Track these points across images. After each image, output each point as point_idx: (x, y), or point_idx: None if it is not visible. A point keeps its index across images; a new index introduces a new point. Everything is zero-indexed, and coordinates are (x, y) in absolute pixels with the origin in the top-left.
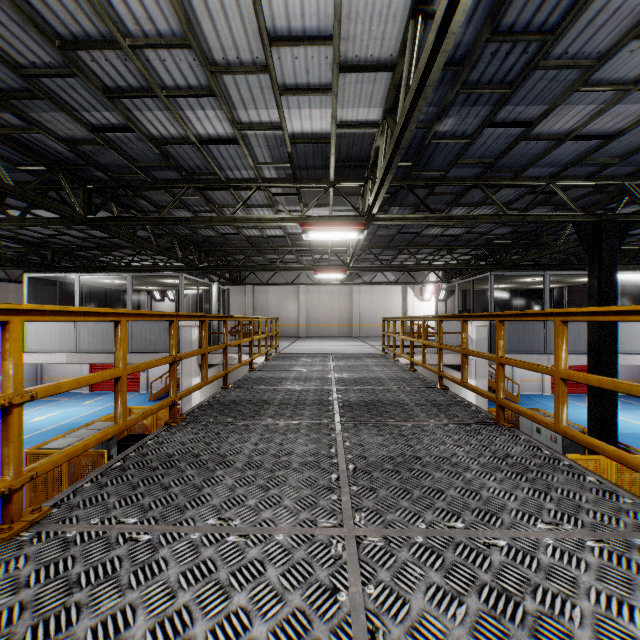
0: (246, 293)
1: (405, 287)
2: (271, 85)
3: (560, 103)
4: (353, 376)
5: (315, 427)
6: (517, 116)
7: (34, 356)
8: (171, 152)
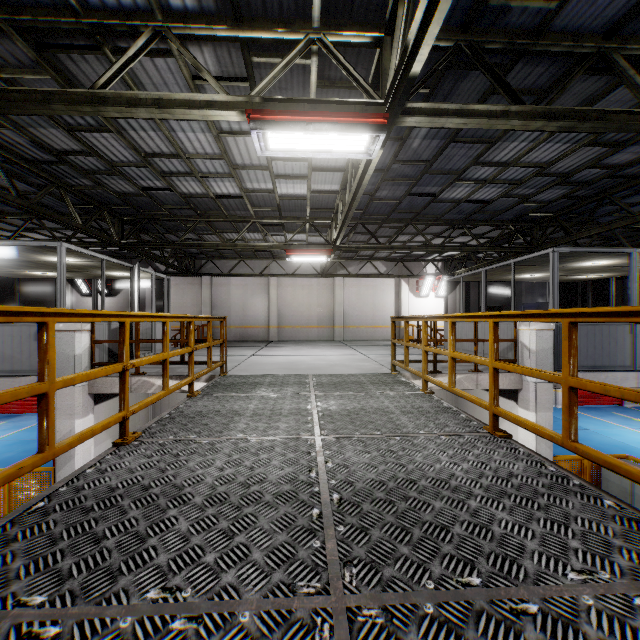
0: (202, 286)
1: (398, 280)
2: None
3: None
4: (377, 472)
5: None
6: None
7: None
8: None
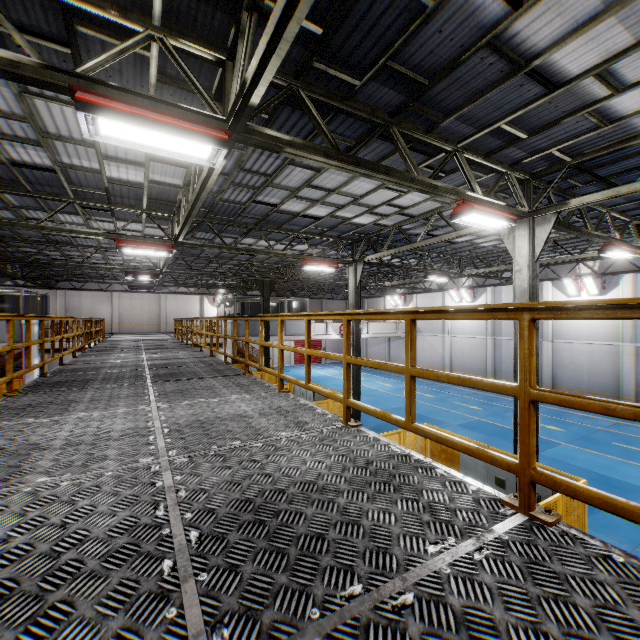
0: (58, 296)
1: (202, 296)
2: None
3: None
4: (152, 344)
5: (136, 350)
6: None
7: None
8: (49, 235)
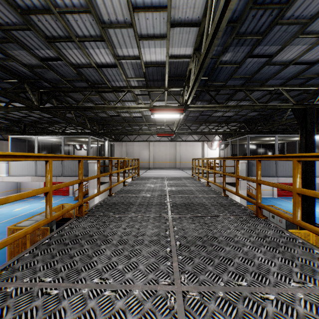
0: (123, 146)
1: (203, 143)
2: (134, 34)
3: (288, 44)
4: (177, 189)
5: (157, 218)
6: (264, 52)
7: (14, 178)
8: (82, 72)
